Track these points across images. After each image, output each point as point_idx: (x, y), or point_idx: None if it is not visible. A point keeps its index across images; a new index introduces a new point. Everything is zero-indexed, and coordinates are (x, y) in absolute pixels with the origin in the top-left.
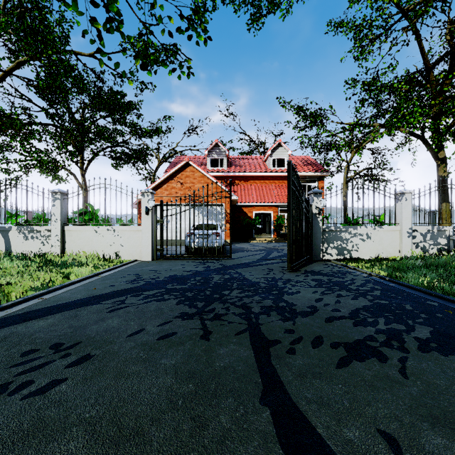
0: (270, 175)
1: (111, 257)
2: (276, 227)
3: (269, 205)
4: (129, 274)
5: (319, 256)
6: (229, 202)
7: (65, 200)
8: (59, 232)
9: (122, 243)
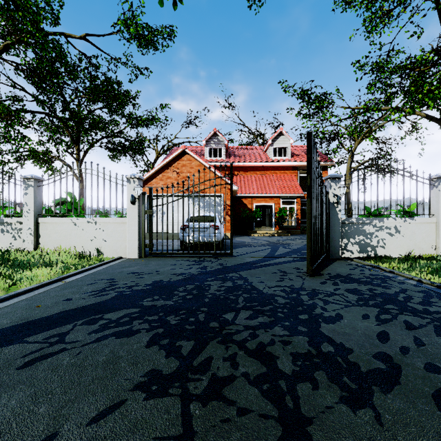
0: (271, 165)
1: (92, 253)
2: (278, 220)
3: (270, 196)
4: (101, 279)
5: (338, 253)
6: (228, 192)
7: (40, 188)
8: (32, 225)
9: (105, 237)
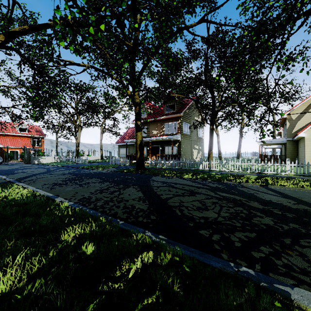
0: (18, 135)
1: None
2: (21, 156)
3: (17, 147)
4: None
5: (33, 163)
6: None
7: None
8: None
9: None
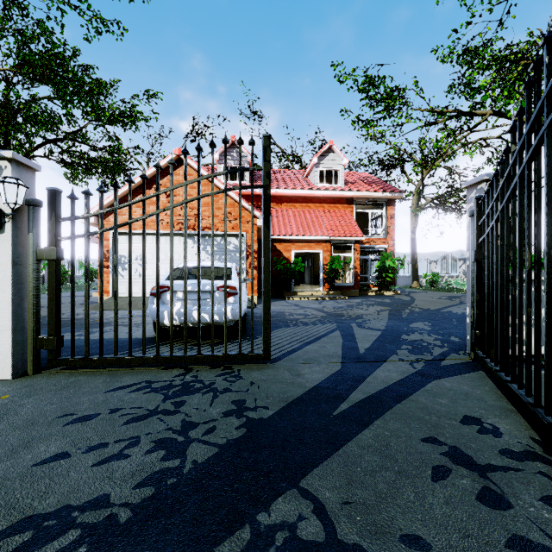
0: (316, 194)
1: None
2: (329, 275)
3: (316, 239)
4: None
5: None
6: (254, 230)
7: None
8: None
9: None
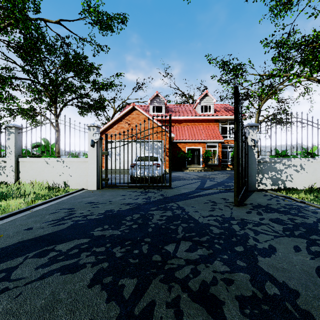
0: (199, 118)
1: (61, 185)
2: (204, 159)
3: (198, 141)
4: (62, 208)
5: (255, 186)
6: (167, 139)
7: (20, 134)
8: (13, 163)
9: (70, 173)
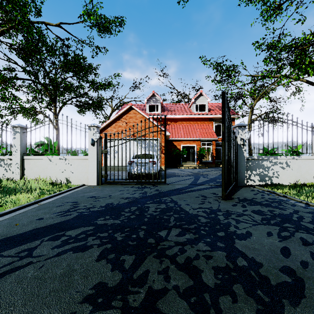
0: (194, 117)
1: (63, 182)
2: (199, 157)
3: (193, 139)
4: (67, 202)
5: (243, 182)
6: (163, 137)
7: (25, 134)
8: (19, 161)
9: (72, 170)
